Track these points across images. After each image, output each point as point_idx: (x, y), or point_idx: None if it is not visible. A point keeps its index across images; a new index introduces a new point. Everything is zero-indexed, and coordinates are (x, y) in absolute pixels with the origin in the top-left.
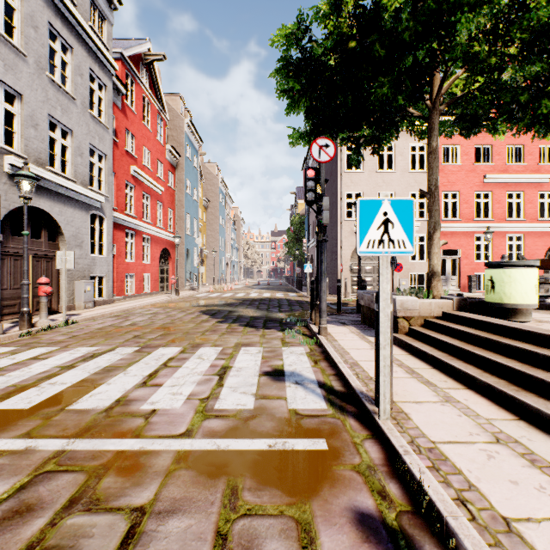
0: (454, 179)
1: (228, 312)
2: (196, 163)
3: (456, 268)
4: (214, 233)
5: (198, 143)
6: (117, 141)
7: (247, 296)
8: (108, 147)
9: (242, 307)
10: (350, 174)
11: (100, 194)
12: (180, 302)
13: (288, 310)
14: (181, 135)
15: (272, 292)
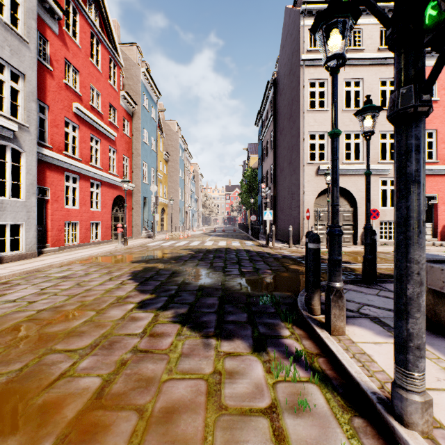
0: (430, 116)
1: (169, 275)
2: (154, 115)
3: (432, 215)
4: (174, 184)
5: (156, 96)
6: (51, 69)
7: (202, 246)
8: (28, 66)
9: (192, 263)
10: (313, 112)
11: (12, 121)
12: (122, 254)
13: (252, 271)
14: (138, 84)
15: (228, 240)
